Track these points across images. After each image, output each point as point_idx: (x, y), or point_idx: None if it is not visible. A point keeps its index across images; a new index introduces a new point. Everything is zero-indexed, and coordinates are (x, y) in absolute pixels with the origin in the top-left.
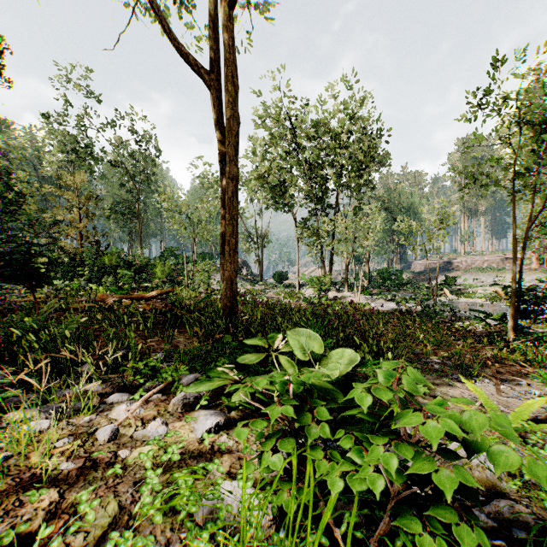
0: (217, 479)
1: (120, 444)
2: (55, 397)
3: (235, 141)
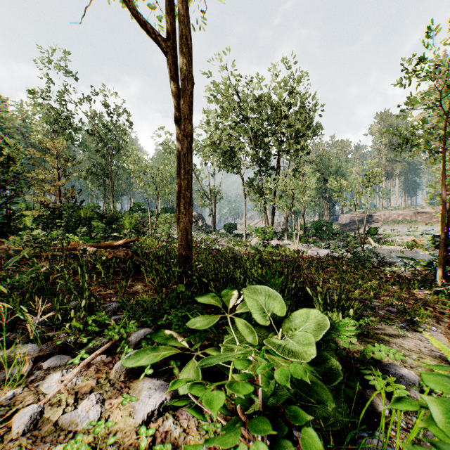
0: None
1: (38, 438)
2: None
3: (190, 101)
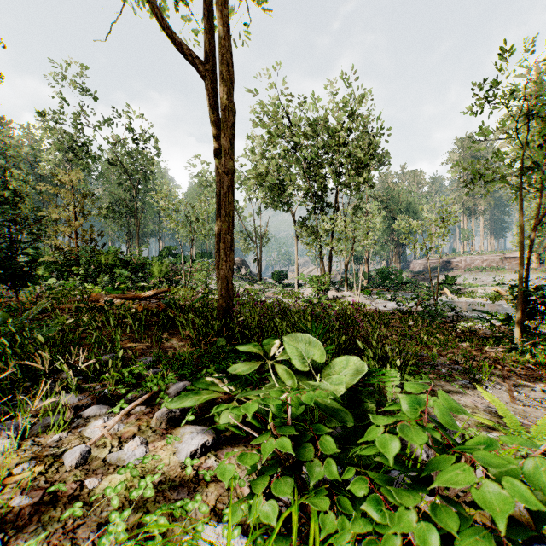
0: (197, 523)
1: (90, 471)
2: (23, 411)
3: (231, 133)
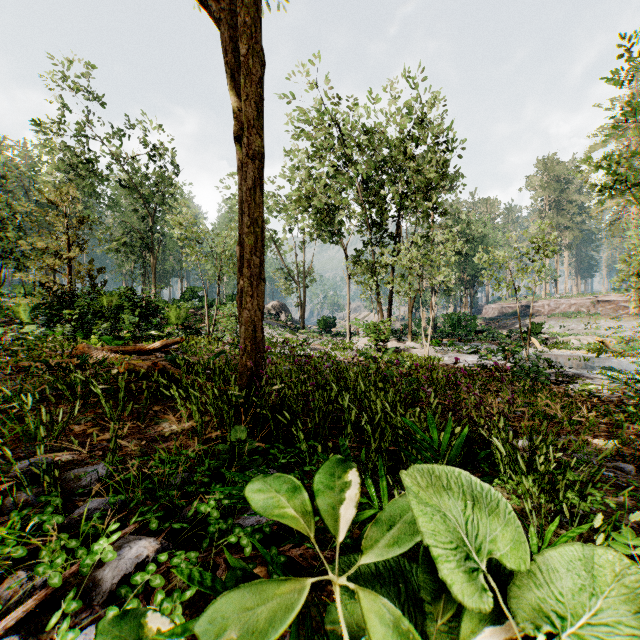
0: None
1: None
2: None
3: (259, 94)
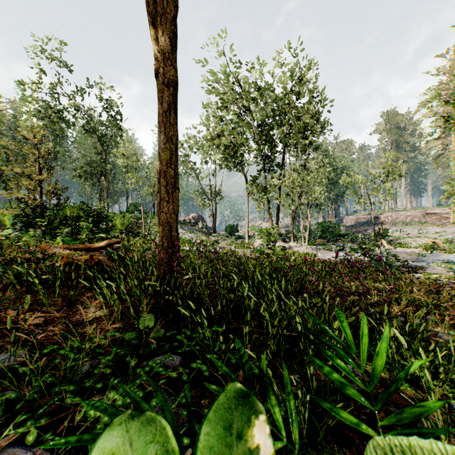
0: None
1: None
2: None
3: (173, 32)
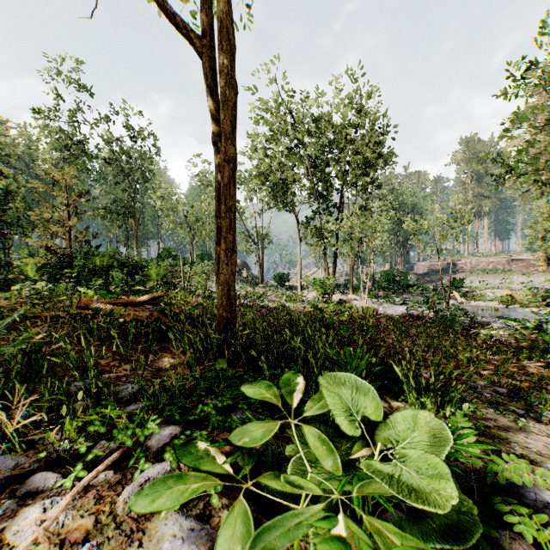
0: None
1: None
2: None
3: (233, 115)
